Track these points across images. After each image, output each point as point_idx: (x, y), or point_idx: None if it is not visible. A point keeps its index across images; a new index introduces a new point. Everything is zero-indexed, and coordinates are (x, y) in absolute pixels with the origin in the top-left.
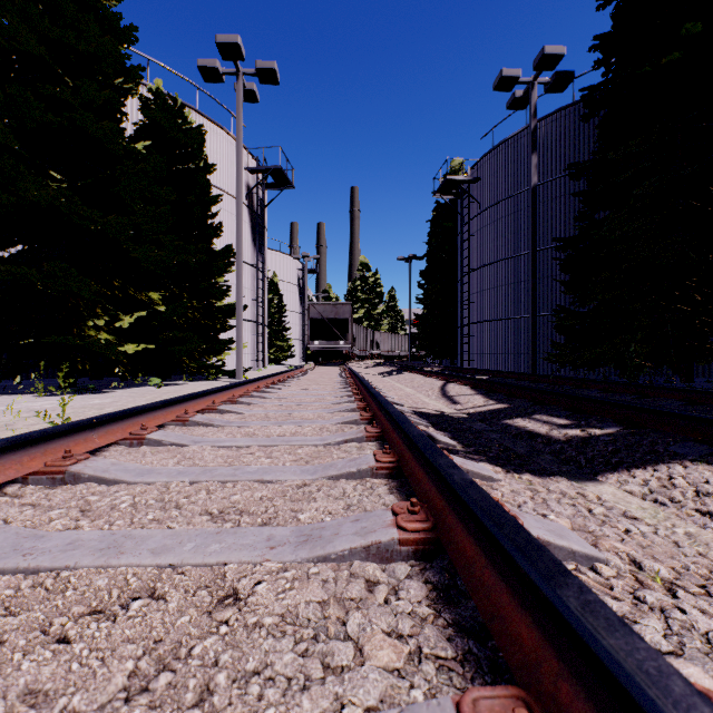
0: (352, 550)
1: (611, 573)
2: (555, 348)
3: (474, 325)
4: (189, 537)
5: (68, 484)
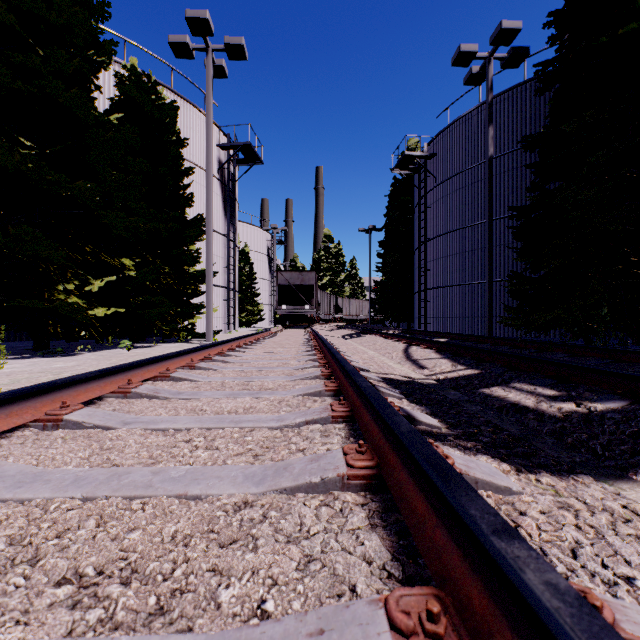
0: None
1: None
2: (508, 312)
3: (430, 291)
4: None
5: None
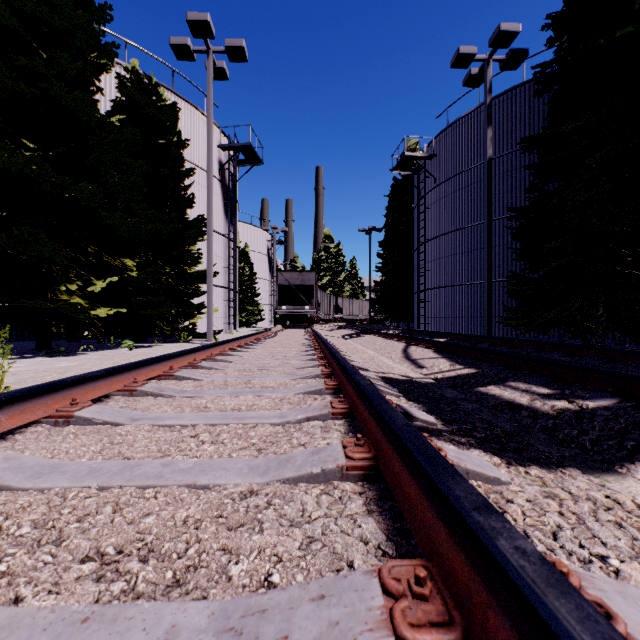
0: None
1: None
2: (507, 312)
3: (429, 291)
4: (29, 635)
5: None
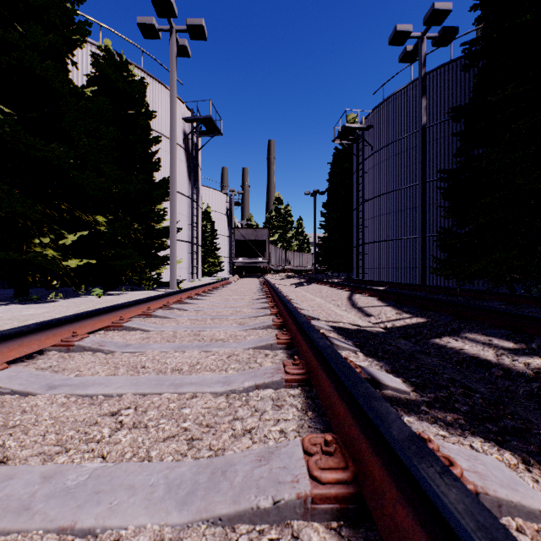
0: None
1: None
2: (436, 263)
3: (367, 245)
4: None
5: None
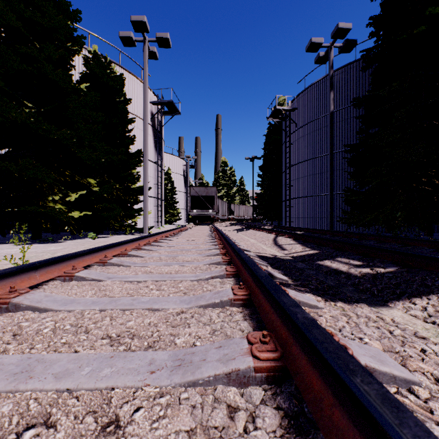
0: (216, 377)
1: (426, 395)
2: (344, 214)
3: (293, 200)
4: (88, 361)
5: (11, 311)
